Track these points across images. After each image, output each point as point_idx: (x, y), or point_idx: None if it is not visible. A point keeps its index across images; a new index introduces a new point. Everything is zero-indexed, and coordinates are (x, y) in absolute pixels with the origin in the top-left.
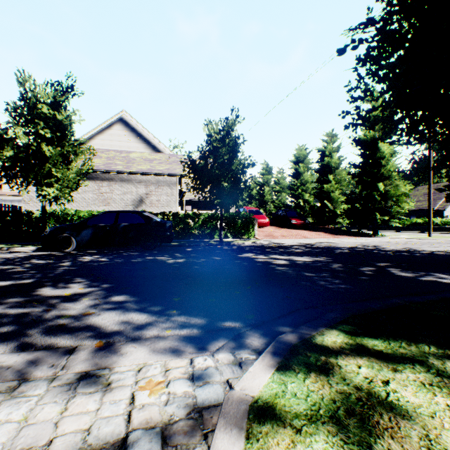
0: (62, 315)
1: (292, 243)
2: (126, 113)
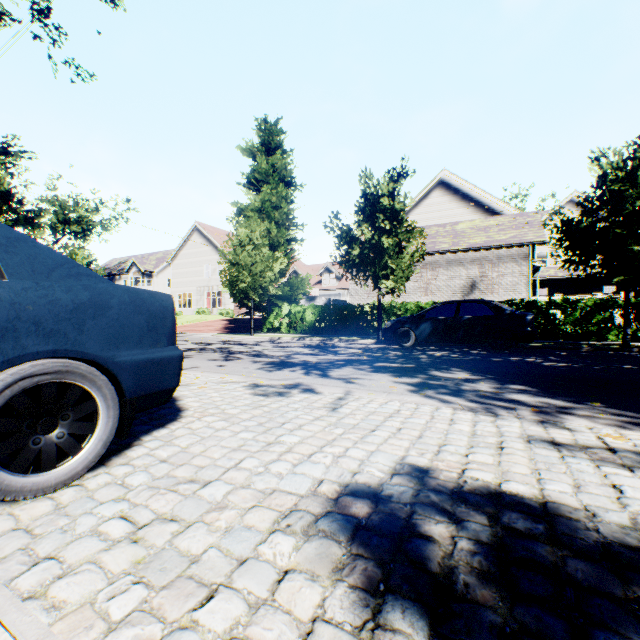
0: (475, 389)
1: None
2: (446, 173)
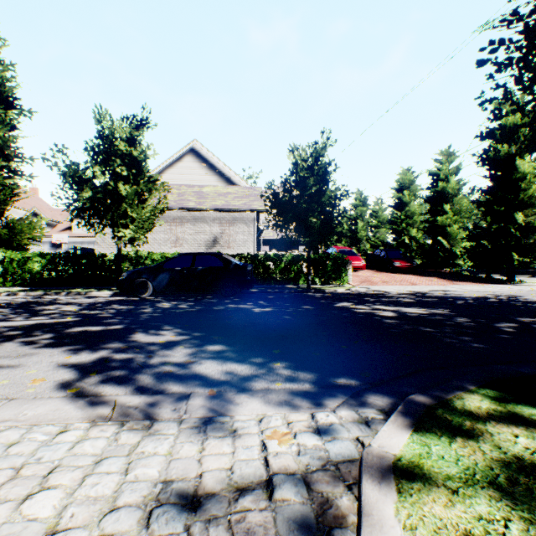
0: (165, 362)
1: (397, 291)
2: (197, 142)
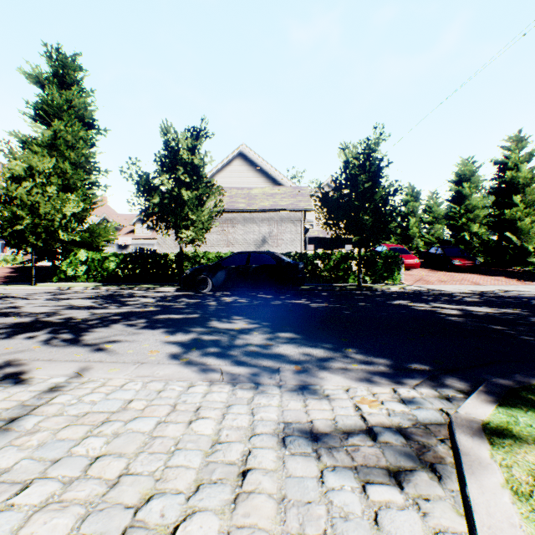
0: (247, 344)
1: (457, 290)
2: (245, 147)
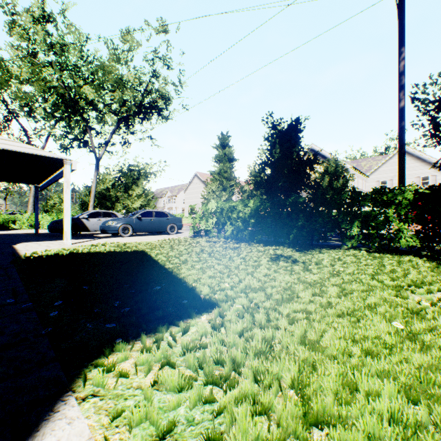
0: None
1: None
2: (313, 145)
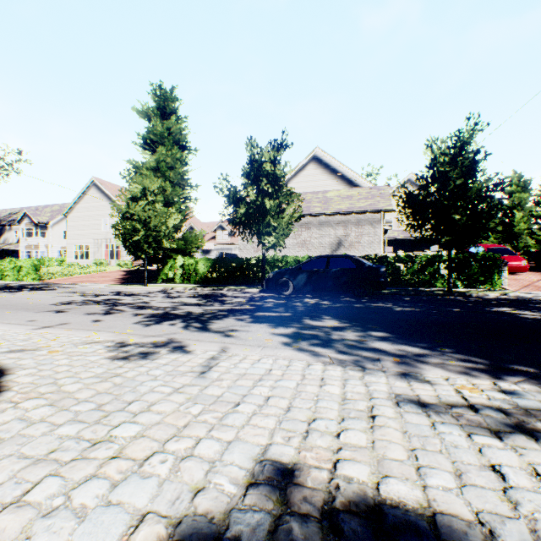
0: (343, 338)
1: None
2: (319, 150)
